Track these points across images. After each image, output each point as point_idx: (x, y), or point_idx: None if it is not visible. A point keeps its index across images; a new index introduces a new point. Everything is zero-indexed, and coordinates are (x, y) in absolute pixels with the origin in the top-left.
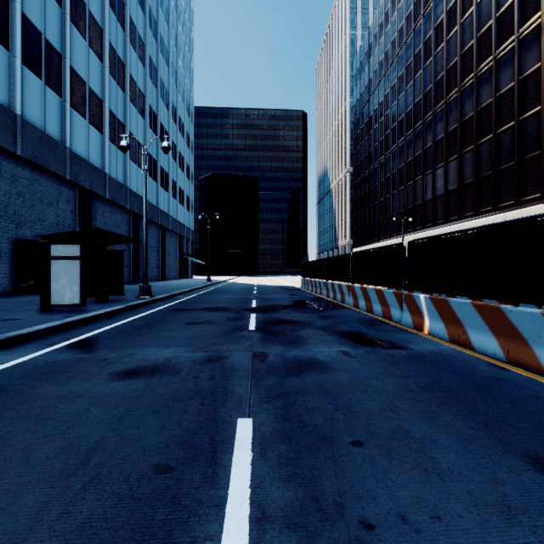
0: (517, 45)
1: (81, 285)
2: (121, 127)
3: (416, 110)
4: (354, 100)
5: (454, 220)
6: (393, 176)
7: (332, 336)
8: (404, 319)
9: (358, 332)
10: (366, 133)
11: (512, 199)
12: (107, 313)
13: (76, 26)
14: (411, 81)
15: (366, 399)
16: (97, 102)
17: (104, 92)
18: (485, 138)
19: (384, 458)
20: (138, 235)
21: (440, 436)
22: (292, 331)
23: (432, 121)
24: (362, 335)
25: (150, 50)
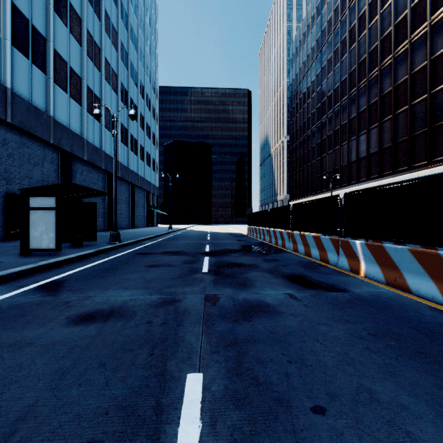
0: (429, 30)
1: (56, 232)
2: (97, 100)
3: (342, 87)
4: (290, 80)
5: (375, 178)
6: (323, 142)
7: (278, 278)
8: (340, 262)
9: (300, 275)
10: (301, 107)
11: (425, 160)
12: (79, 256)
13: (59, 15)
14: (338, 62)
15: (319, 349)
16: (77, 79)
17: (82, 71)
18: (402, 109)
19: (353, 433)
20: (111, 190)
21: (409, 399)
22: (241, 273)
23: (356, 95)
24: (305, 277)
25: (121, 38)
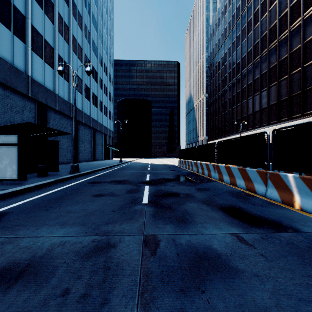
0: None
1: (18, 164)
2: (66, 66)
3: (248, 56)
4: (208, 53)
5: (274, 123)
6: (233, 97)
7: (216, 211)
8: (269, 193)
9: (236, 207)
10: (216, 72)
11: None
12: (37, 186)
13: None
14: (245, 38)
15: None
16: (50, 49)
17: (55, 43)
18: (296, 70)
19: None
20: (77, 133)
21: None
22: (179, 204)
23: (259, 62)
24: (242, 210)
25: (85, 21)
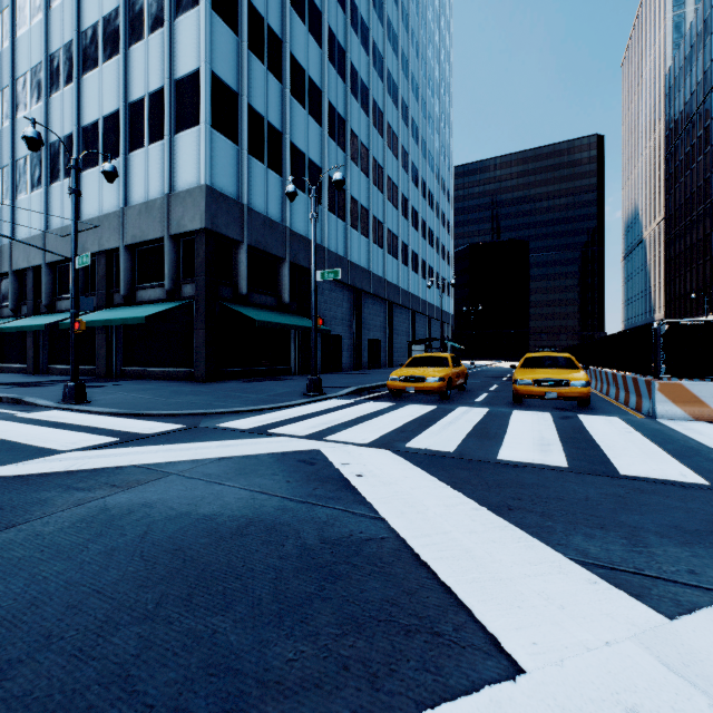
0: None
1: None
2: (406, 248)
3: None
4: (666, 128)
5: None
6: None
7: None
8: None
9: None
10: (681, 174)
11: None
12: None
13: (388, 198)
14: None
15: None
16: (395, 240)
17: (398, 230)
18: None
19: None
20: (414, 327)
21: None
22: None
23: None
24: None
25: (421, 172)
